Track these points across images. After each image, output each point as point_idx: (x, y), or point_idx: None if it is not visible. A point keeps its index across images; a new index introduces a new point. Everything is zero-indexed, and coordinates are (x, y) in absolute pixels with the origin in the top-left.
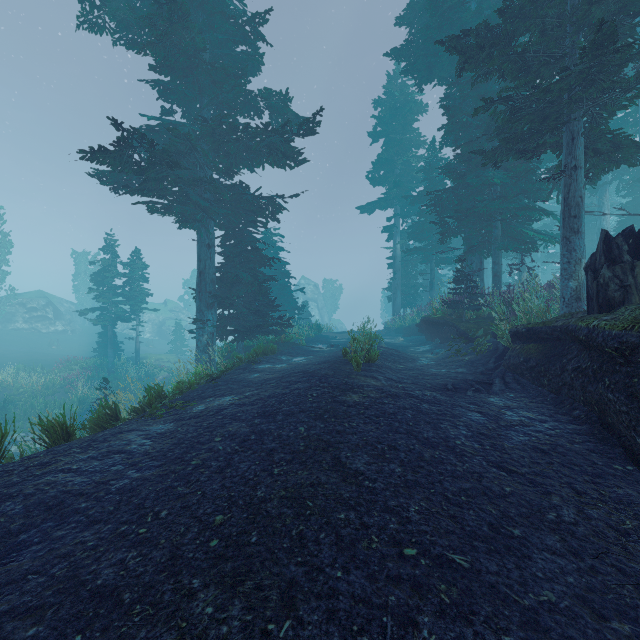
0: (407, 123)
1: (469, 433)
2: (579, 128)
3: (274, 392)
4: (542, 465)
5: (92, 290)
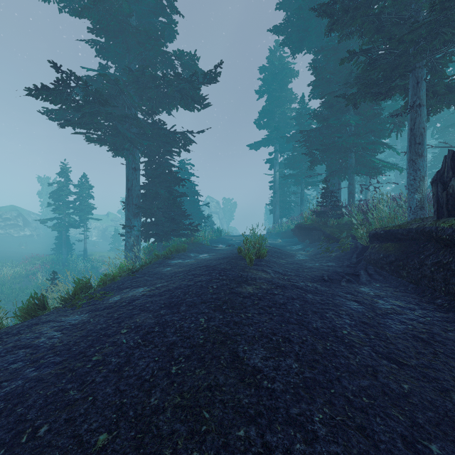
0: (283, 84)
1: (352, 322)
2: (422, 74)
3: (181, 284)
4: (427, 356)
5: (50, 204)
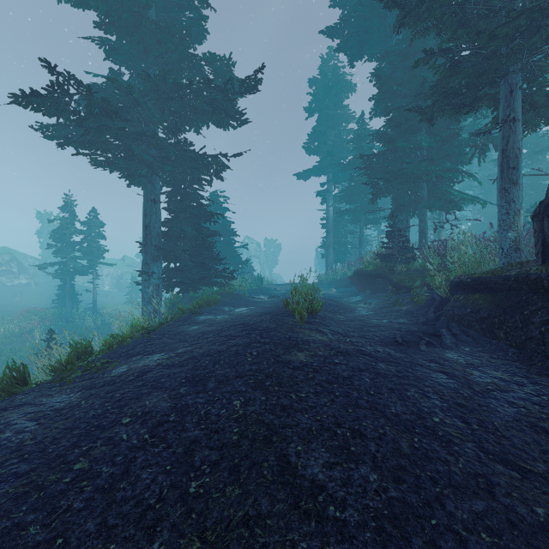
0: (338, 100)
1: (444, 404)
2: (517, 81)
3: (209, 349)
4: None
5: (50, 246)
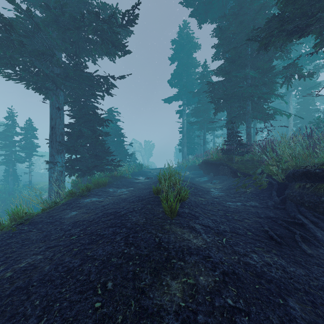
0: (190, 53)
1: None
2: None
3: (59, 262)
4: None
5: None
